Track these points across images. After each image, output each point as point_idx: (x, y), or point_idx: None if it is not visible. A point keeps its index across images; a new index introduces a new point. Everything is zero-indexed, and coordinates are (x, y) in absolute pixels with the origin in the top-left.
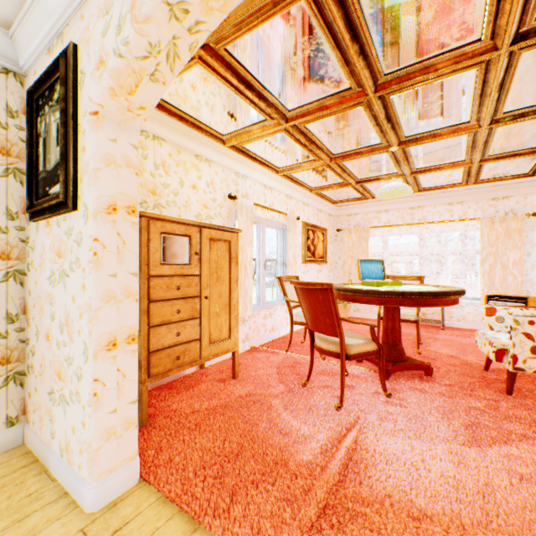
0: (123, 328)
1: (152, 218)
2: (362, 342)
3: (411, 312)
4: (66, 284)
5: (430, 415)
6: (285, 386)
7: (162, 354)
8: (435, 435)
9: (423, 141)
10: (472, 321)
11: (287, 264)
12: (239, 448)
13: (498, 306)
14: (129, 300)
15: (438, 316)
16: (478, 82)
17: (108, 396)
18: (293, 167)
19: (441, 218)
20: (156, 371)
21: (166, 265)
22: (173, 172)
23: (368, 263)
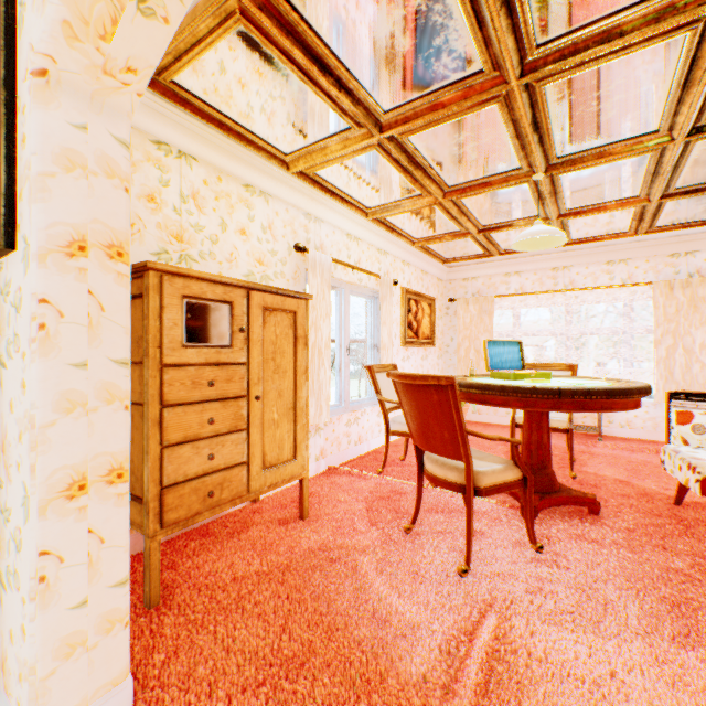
0: (99, 457)
1: (168, 272)
2: (499, 468)
3: (561, 417)
4: (2, 380)
5: (608, 585)
6: (378, 532)
7: (184, 489)
8: (623, 623)
9: (583, 163)
10: (641, 427)
11: (380, 347)
12: (304, 650)
13: (696, 409)
14: (111, 407)
15: (592, 421)
16: (684, 59)
17: (69, 579)
18: (389, 207)
19: (597, 282)
20: (174, 517)
21: (191, 348)
22: (210, 208)
23: (500, 345)
